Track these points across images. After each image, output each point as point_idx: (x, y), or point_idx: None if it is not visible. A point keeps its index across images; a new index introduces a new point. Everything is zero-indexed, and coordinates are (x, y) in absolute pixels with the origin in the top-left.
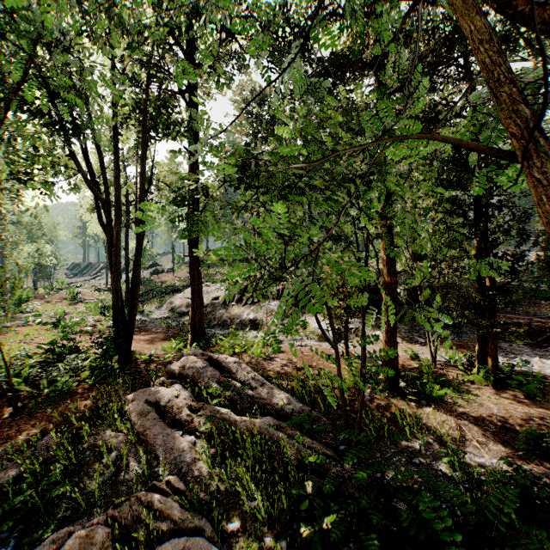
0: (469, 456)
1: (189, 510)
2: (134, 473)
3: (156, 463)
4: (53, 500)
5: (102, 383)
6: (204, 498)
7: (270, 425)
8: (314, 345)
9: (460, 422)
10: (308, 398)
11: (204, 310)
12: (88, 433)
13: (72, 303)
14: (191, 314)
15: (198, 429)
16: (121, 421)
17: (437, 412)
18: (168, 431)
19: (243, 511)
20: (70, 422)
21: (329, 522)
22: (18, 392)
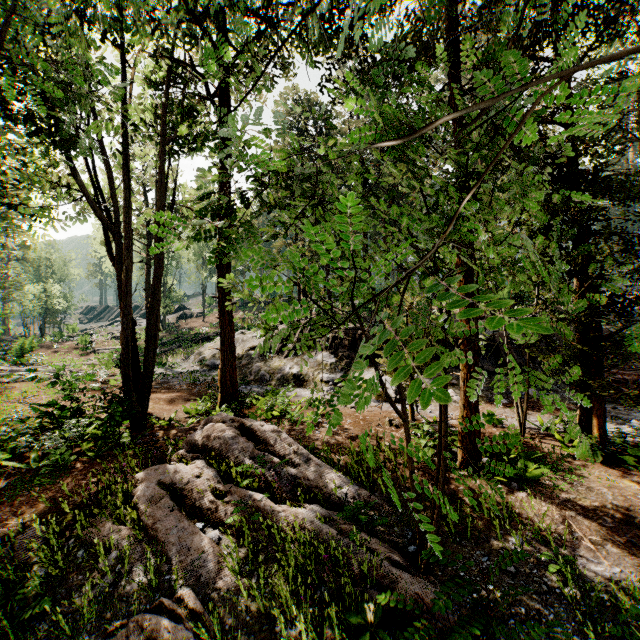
0: (581, 562)
1: None
2: (137, 583)
3: (168, 568)
4: (27, 622)
5: (108, 456)
6: (229, 620)
7: (317, 517)
8: (371, 407)
9: (564, 513)
10: (366, 478)
11: (239, 363)
12: (83, 524)
13: (84, 354)
14: (220, 368)
15: (223, 520)
16: (125, 510)
17: (533, 499)
18: (185, 524)
19: None
20: (61, 509)
21: None
22: (3, 467)
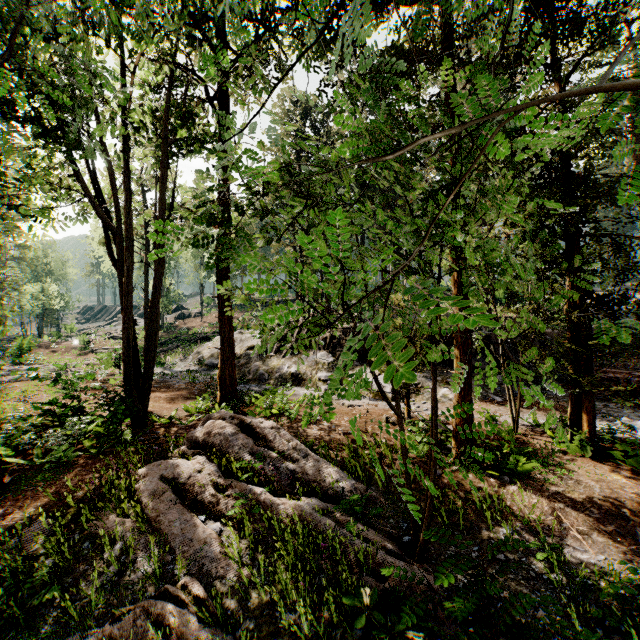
0: (568, 551)
1: (210, 627)
2: (142, 572)
3: (171, 559)
4: (37, 609)
5: (110, 453)
6: (231, 606)
7: (315, 510)
8: (368, 405)
9: (553, 505)
10: (363, 473)
11: (237, 362)
12: (87, 518)
13: (82, 353)
14: (220, 367)
15: (225, 513)
16: (129, 503)
17: (524, 492)
18: (188, 517)
19: (280, 626)
20: (66, 503)
21: None
22: (6, 463)
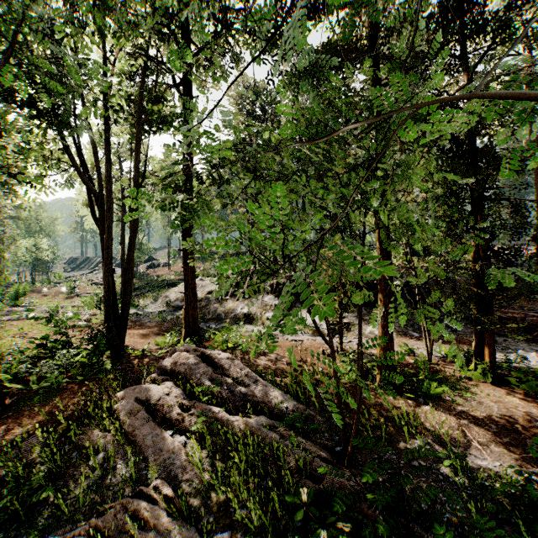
0: (470, 459)
1: (177, 520)
2: (121, 476)
3: (145, 465)
4: (35, 506)
5: (93, 379)
6: (194, 504)
7: (263, 425)
8: (308, 340)
9: (459, 421)
10: (303, 395)
11: (199, 304)
12: (75, 433)
13: (69, 297)
14: (184, 308)
15: (188, 428)
16: (110, 420)
17: (436, 411)
18: (158, 431)
19: (234, 519)
20: (57, 421)
21: (326, 535)
22: (7, 388)
